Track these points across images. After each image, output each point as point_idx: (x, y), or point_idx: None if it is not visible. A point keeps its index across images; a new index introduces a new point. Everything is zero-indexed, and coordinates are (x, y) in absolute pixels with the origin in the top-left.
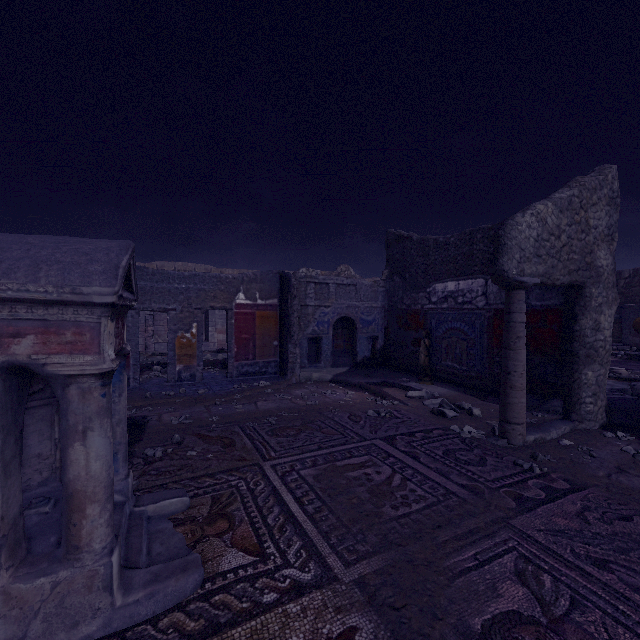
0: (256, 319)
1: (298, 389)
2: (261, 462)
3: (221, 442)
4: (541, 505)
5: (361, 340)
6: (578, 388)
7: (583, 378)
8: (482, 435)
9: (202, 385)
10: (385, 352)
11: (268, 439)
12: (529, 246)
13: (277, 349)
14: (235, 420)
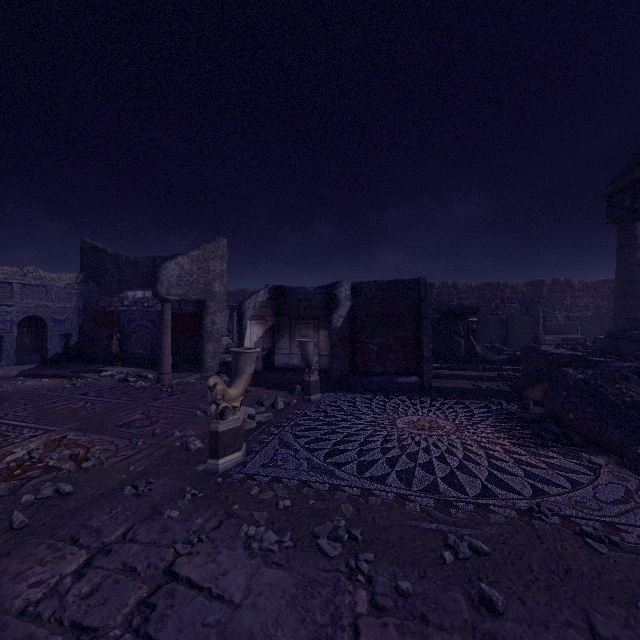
0: None
1: None
2: None
3: None
4: (164, 398)
5: (53, 338)
6: (205, 355)
7: (207, 349)
8: (148, 384)
9: None
10: (80, 348)
11: None
12: (174, 280)
13: None
14: None
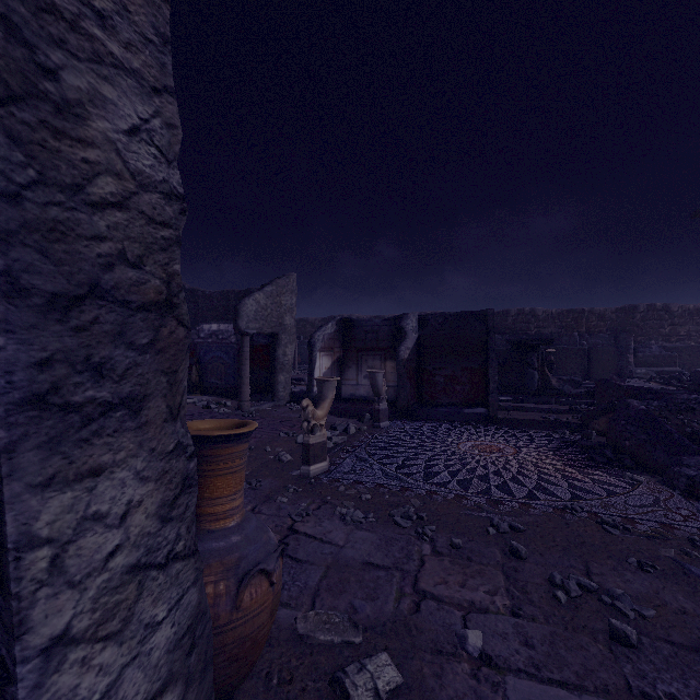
0: None
1: None
2: None
3: None
4: None
5: None
6: (277, 384)
7: (279, 379)
8: (230, 411)
9: None
10: None
11: None
12: (252, 315)
13: None
14: None
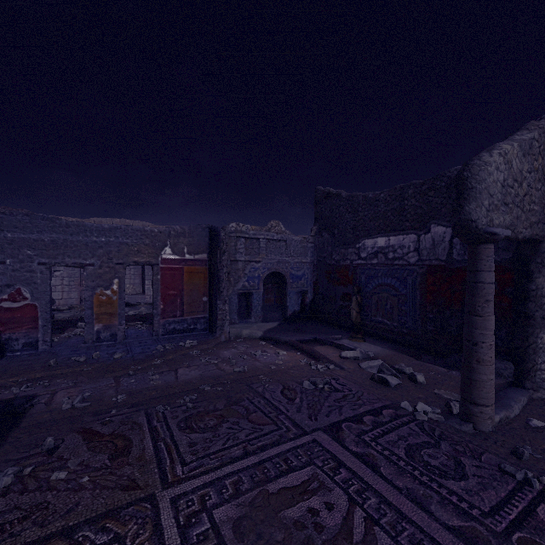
0: (184, 274)
1: (226, 349)
2: (158, 491)
3: (112, 447)
4: None
5: (291, 295)
6: (534, 353)
7: (539, 342)
8: (440, 416)
9: (122, 346)
10: (314, 306)
11: (178, 437)
12: (497, 192)
13: (206, 305)
14: (145, 400)
